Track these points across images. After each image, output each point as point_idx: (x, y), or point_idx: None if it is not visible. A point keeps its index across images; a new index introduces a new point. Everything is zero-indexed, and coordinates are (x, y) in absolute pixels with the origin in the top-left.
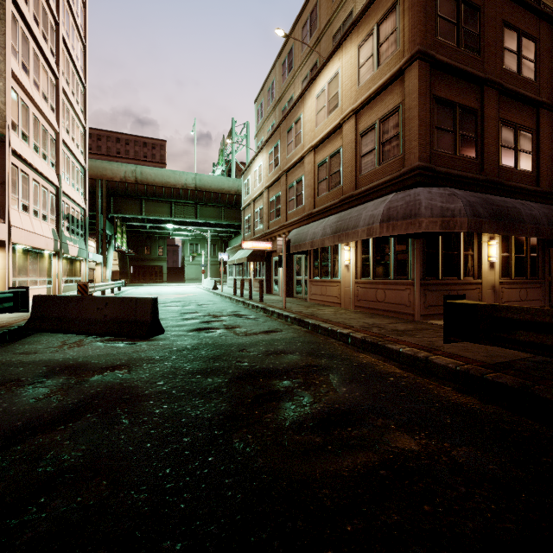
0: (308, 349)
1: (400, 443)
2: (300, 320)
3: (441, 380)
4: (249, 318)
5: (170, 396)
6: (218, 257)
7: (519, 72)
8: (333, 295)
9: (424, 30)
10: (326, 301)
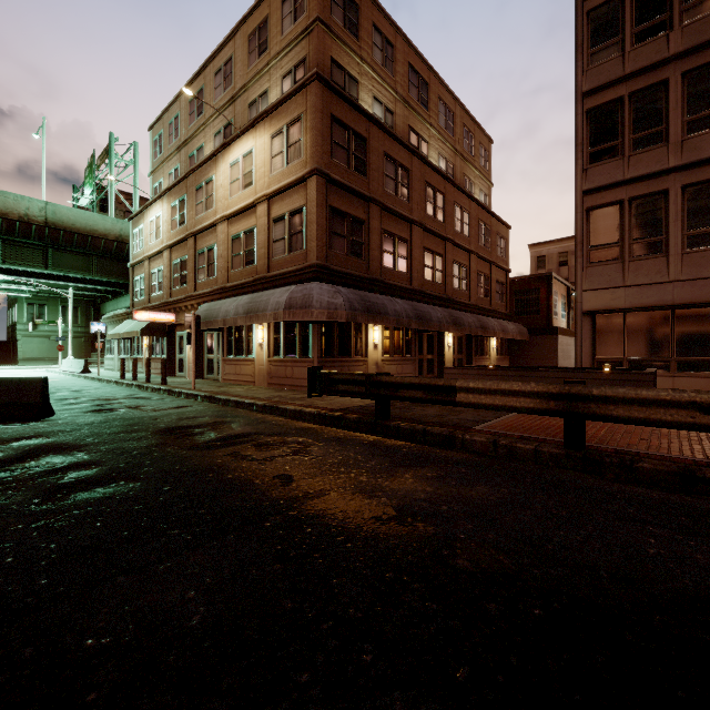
0: (217, 414)
1: (263, 440)
2: (211, 397)
3: (307, 422)
4: (153, 399)
5: (106, 443)
6: (82, 327)
7: (397, 194)
8: (247, 373)
9: (322, 151)
10: (240, 381)
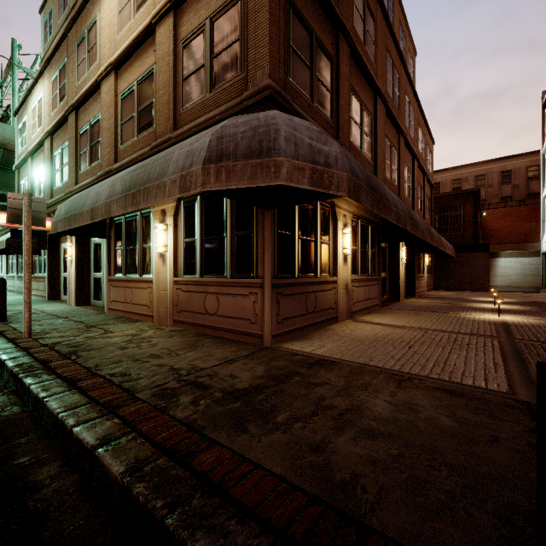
0: None
1: None
2: (17, 378)
3: None
4: None
5: None
6: None
7: (365, 42)
8: (141, 302)
9: None
10: (132, 313)
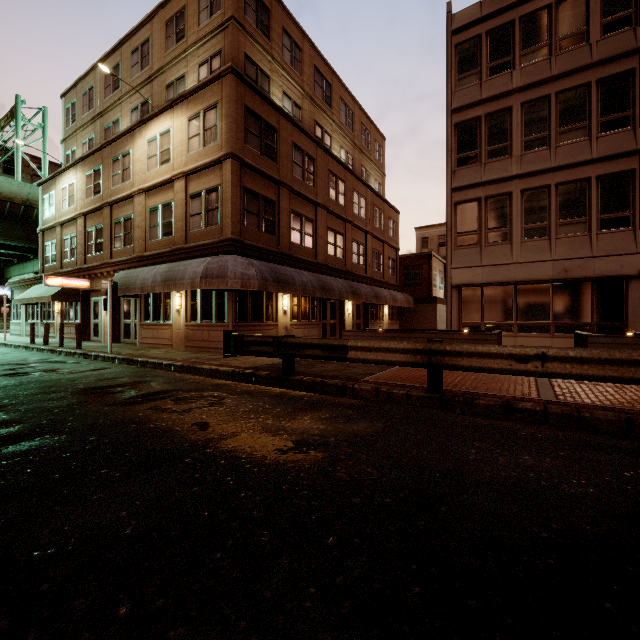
0: (136, 375)
1: (181, 395)
2: (129, 359)
3: (223, 379)
4: (68, 363)
5: (24, 403)
6: None
7: (304, 179)
8: (165, 337)
9: (236, 137)
10: (158, 344)
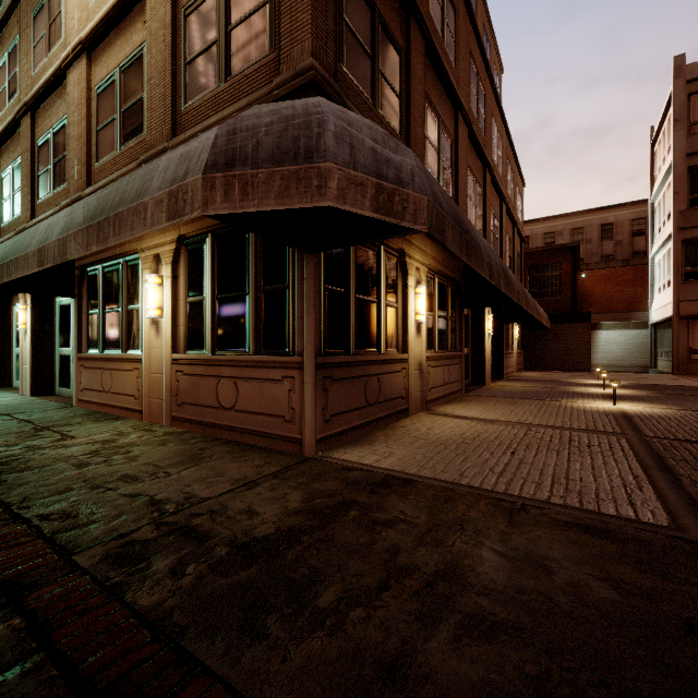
0: None
1: None
2: None
3: None
4: None
5: None
6: None
7: (443, 37)
8: (125, 391)
9: None
10: (111, 407)
